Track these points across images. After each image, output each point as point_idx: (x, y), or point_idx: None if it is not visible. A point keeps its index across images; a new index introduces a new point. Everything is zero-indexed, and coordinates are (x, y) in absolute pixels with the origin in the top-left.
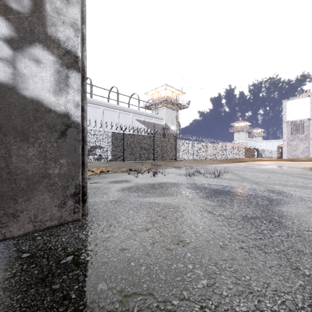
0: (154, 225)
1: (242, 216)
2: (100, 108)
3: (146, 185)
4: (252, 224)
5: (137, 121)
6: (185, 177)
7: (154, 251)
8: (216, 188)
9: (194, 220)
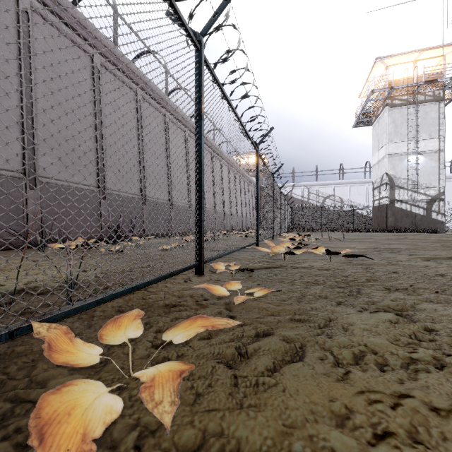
0: None
1: None
2: None
3: None
4: None
5: None
6: None
7: None
8: None
9: None
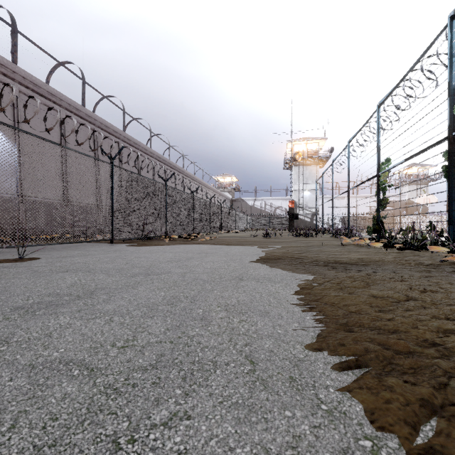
0: None
1: None
2: (344, 199)
3: None
4: None
5: (374, 202)
6: None
7: None
8: None
9: None
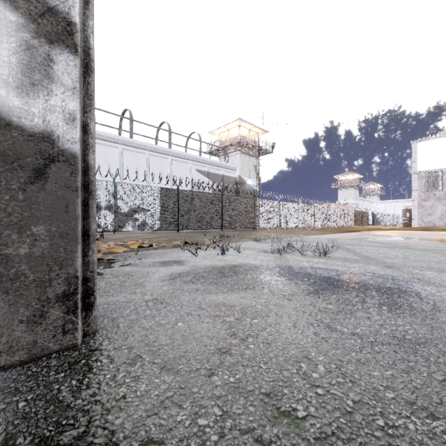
0: (223, 363)
1: (395, 337)
2: (144, 153)
3: (210, 269)
4: (426, 358)
5: (198, 172)
6: (271, 255)
7: None
8: (328, 276)
9: (303, 348)
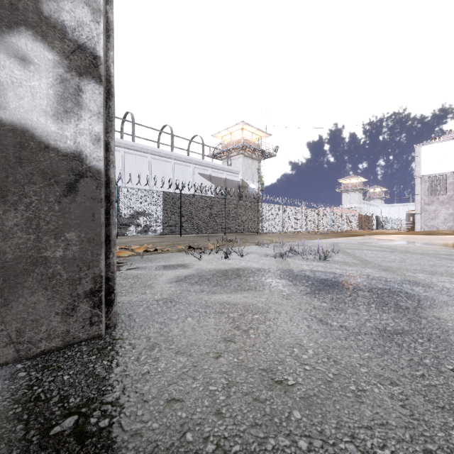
0: (228, 348)
1: (377, 329)
2: (146, 157)
3: (214, 272)
4: (400, 344)
5: (200, 175)
6: (273, 259)
7: (231, 406)
8: (325, 278)
9: (297, 337)
